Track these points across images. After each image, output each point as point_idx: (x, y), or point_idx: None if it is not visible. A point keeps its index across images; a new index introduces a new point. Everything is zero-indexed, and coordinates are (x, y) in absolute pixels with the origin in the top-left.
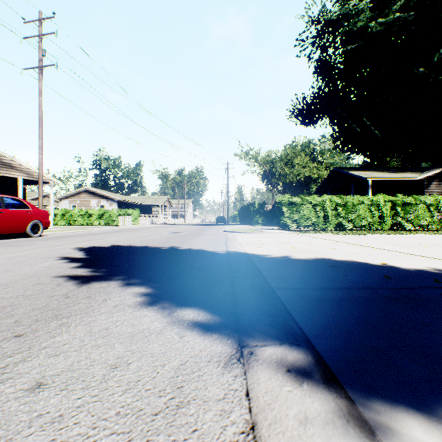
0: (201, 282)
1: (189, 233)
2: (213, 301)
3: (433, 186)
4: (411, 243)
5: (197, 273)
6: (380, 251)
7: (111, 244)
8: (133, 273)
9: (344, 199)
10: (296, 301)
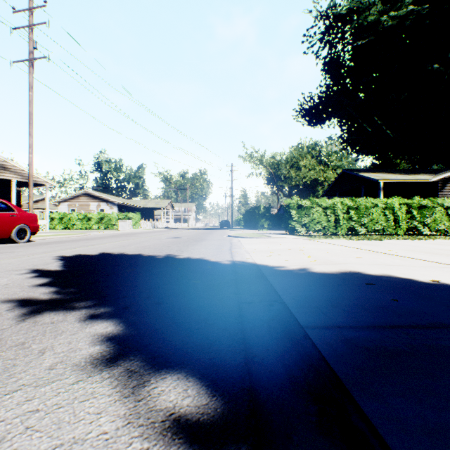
0: (197, 312)
1: (191, 238)
2: (213, 355)
3: (448, 188)
4: (439, 250)
5: (193, 296)
6: (411, 260)
7: (100, 252)
8: (108, 295)
9: (357, 201)
10: (347, 356)
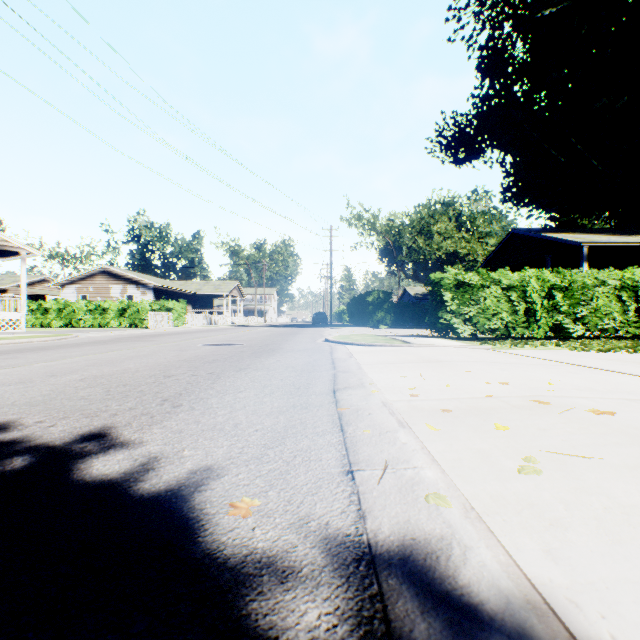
0: None
1: (251, 345)
2: None
3: None
4: None
5: None
6: None
7: None
8: None
9: (568, 276)
10: None
